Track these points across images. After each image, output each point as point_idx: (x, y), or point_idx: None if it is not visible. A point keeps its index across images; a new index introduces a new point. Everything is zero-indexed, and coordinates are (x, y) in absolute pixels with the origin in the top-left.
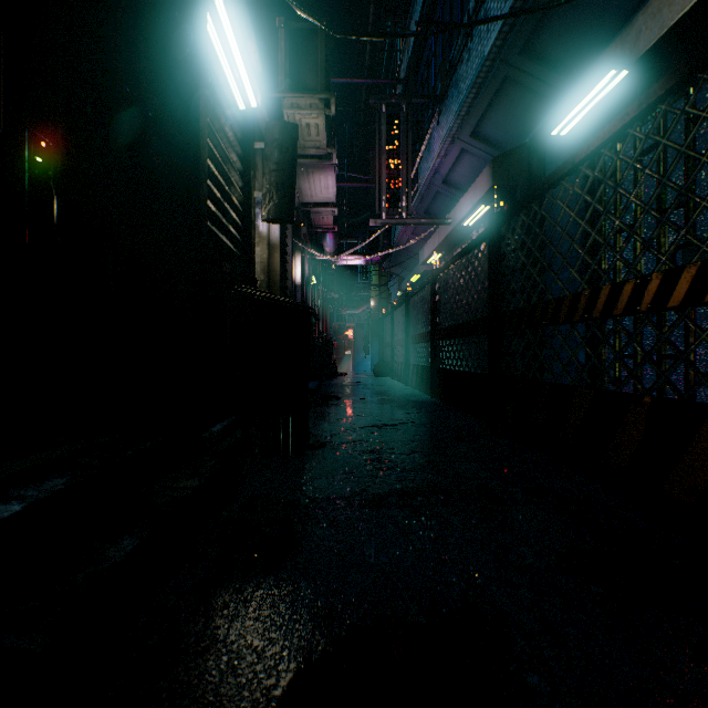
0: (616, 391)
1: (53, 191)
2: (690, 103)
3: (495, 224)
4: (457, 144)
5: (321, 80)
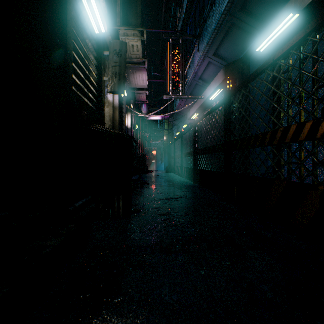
0: (300, 182)
1: None
2: None
3: (227, 95)
4: (206, 59)
5: (139, 21)
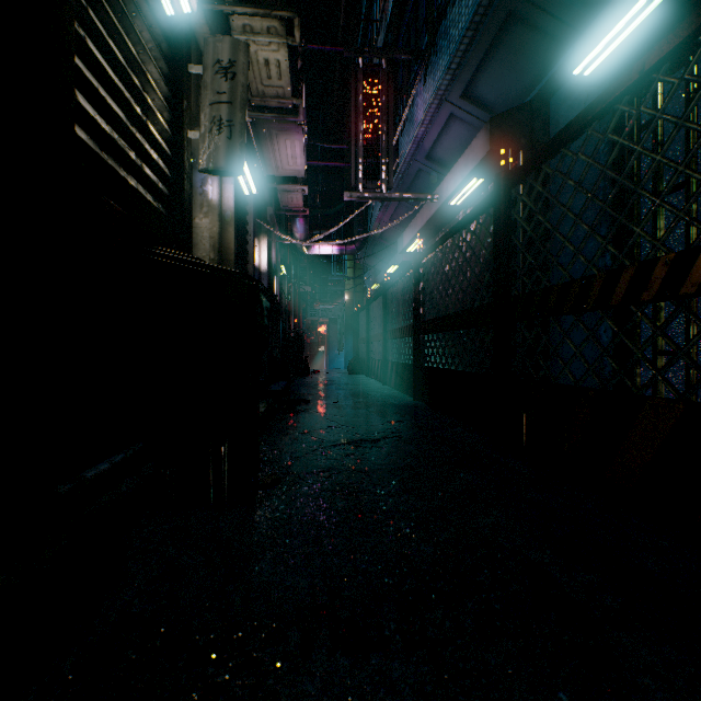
0: None
1: None
2: None
3: (502, 185)
4: (445, 107)
5: None
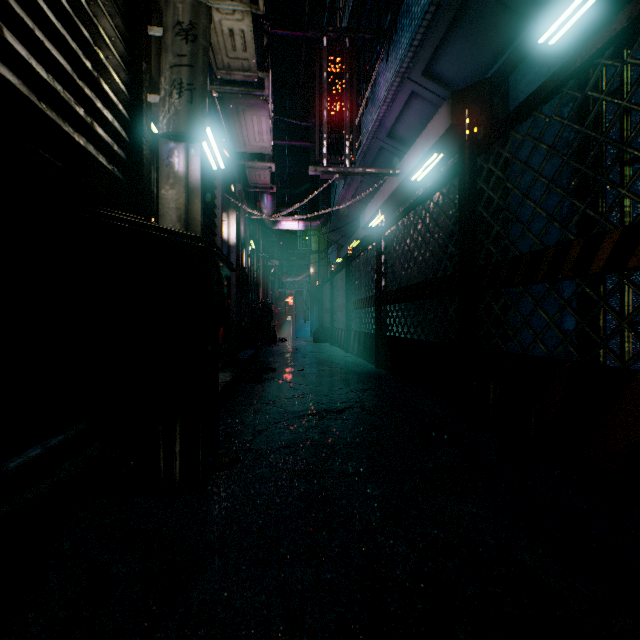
0: None
1: None
2: None
3: (468, 154)
4: (406, 85)
5: None
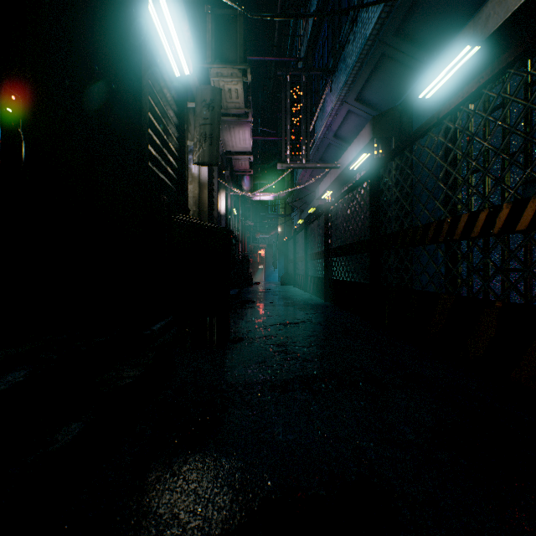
0: (473, 297)
1: (21, 136)
2: (535, 67)
3: (375, 167)
4: (345, 106)
5: (240, 54)
